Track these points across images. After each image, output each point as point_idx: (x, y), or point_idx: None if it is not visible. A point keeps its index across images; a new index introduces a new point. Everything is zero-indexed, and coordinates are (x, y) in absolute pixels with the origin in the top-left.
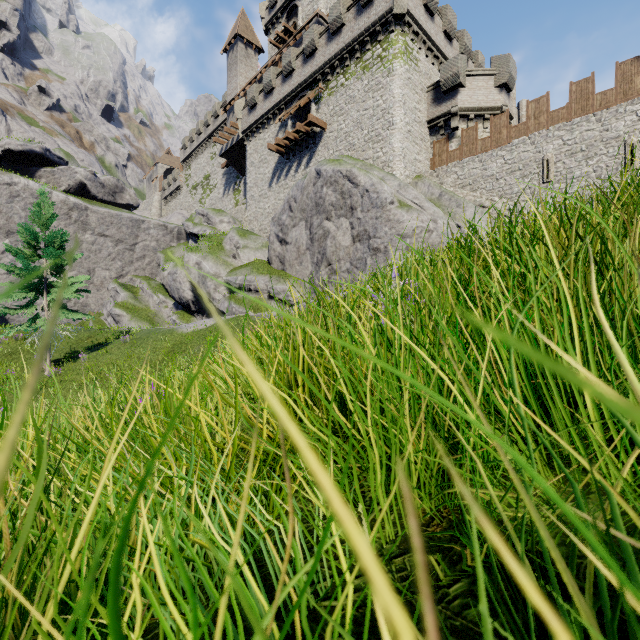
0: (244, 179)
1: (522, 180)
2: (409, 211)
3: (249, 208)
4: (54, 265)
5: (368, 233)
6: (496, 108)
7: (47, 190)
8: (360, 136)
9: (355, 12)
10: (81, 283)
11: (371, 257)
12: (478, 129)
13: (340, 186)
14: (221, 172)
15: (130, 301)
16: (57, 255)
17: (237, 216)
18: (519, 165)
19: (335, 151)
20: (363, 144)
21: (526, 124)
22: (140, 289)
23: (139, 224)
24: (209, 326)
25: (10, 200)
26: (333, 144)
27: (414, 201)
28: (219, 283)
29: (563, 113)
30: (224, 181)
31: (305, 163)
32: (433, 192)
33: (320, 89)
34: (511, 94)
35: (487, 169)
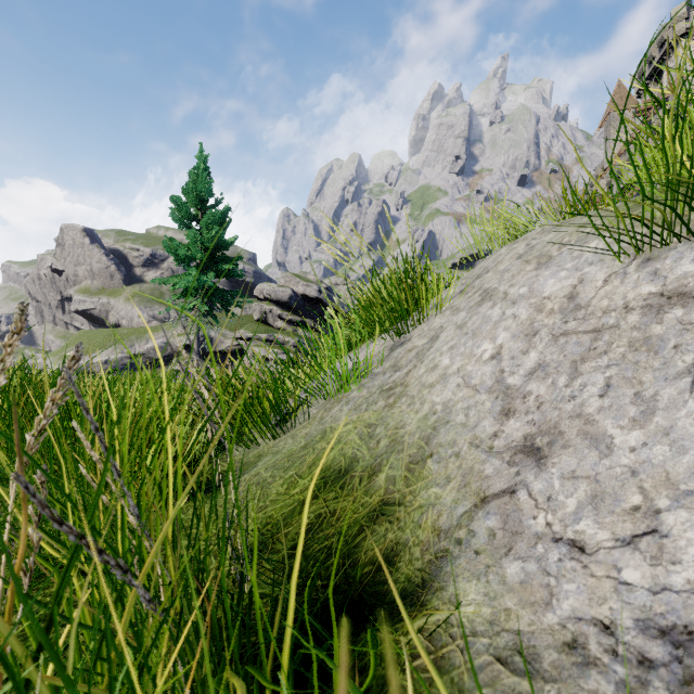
0: None
1: None
2: None
3: None
4: None
5: None
6: None
7: None
8: None
9: None
10: None
11: None
12: None
13: None
14: None
15: None
16: None
17: None
18: None
19: None
20: None
21: None
22: None
23: None
24: None
25: None
26: None
27: None
28: None
29: None
30: None
31: None
32: None
33: None
34: None
35: None
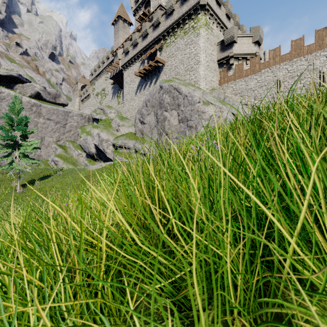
0: (122, 90)
1: (266, 91)
2: (208, 106)
3: (125, 105)
4: (22, 134)
5: (187, 118)
6: (253, 54)
7: (20, 96)
8: (182, 68)
9: (180, 3)
10: (36, 144)
11: (188, 130)
12: (243, 64)
13: (172, 93)
14: (110, 87)
15: (63, 153)
16: (23, 129)
17: (119, 110)
18: (265, 83)
19: (169, 76)
20: (184, 72)
21: (268, 62)
22: (68, 147)
23: (68, 114)
24: (104, 166)
25: (0, 101)
26: (168, 72)
27: (211, 101)
28: (109, 144)
29: (288, 56)
30: (112, 91)
31: (154, 82)
32: (220, 97)
33: (162, 44)
34: (260, 47)
35: (248, 85)
